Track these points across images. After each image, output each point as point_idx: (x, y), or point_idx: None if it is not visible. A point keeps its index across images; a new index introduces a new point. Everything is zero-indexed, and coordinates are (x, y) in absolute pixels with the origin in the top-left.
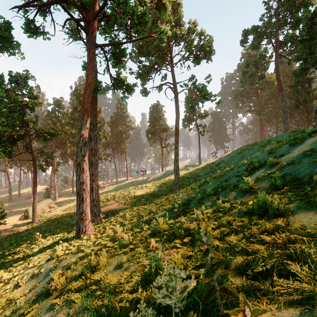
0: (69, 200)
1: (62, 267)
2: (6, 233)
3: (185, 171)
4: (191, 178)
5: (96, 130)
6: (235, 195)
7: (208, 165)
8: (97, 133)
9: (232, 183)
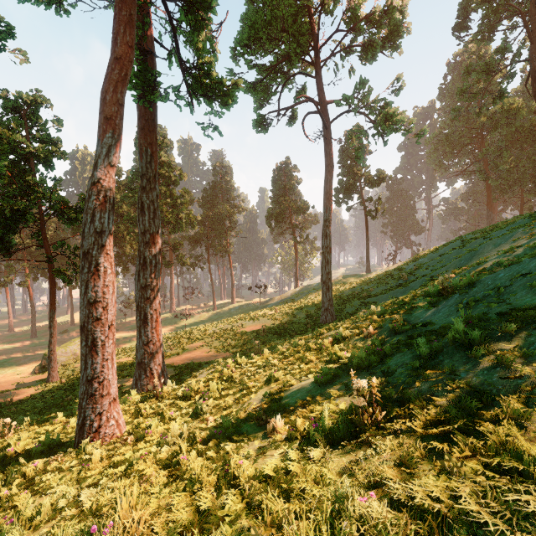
0: (128, 338)
1: None
2: None
3: (341, 286)
4: (356, 298)
5: (155, 189)
6: None
7: (388, 273)
8: (156, 197)
9: None
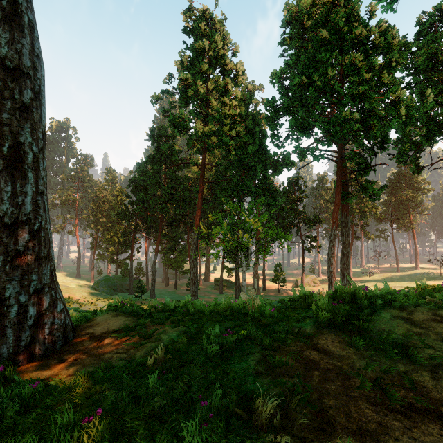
0: None
1: None
2: (286, 293)
3: None
4: None
5: (348, 226)
6: None
7: None
8: (348, 229)
9: None
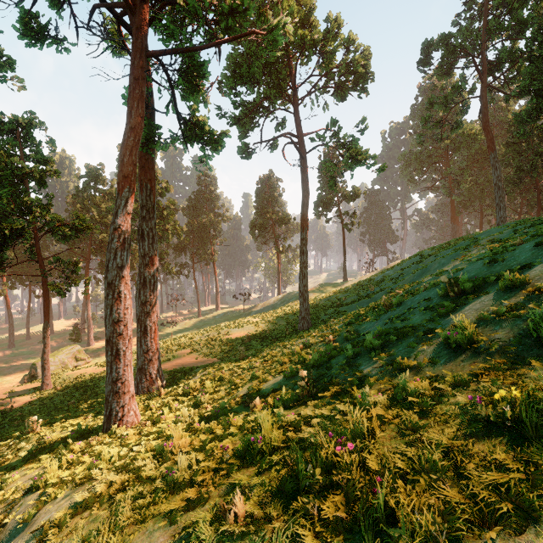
0: None
1: (32, 532)
2: None
3: (319, 295)
4: (331, 307)
5: (153, 218)
6: (432, 354)
7: (360, 283)
8: (154, 225)
9: (417, 323)
